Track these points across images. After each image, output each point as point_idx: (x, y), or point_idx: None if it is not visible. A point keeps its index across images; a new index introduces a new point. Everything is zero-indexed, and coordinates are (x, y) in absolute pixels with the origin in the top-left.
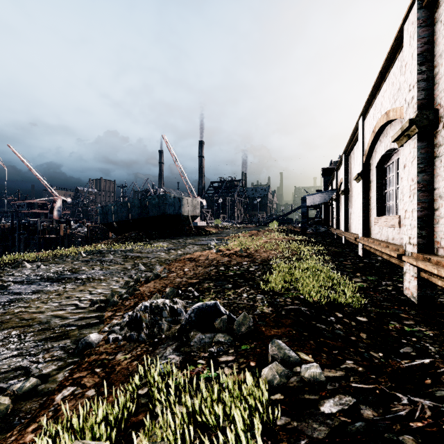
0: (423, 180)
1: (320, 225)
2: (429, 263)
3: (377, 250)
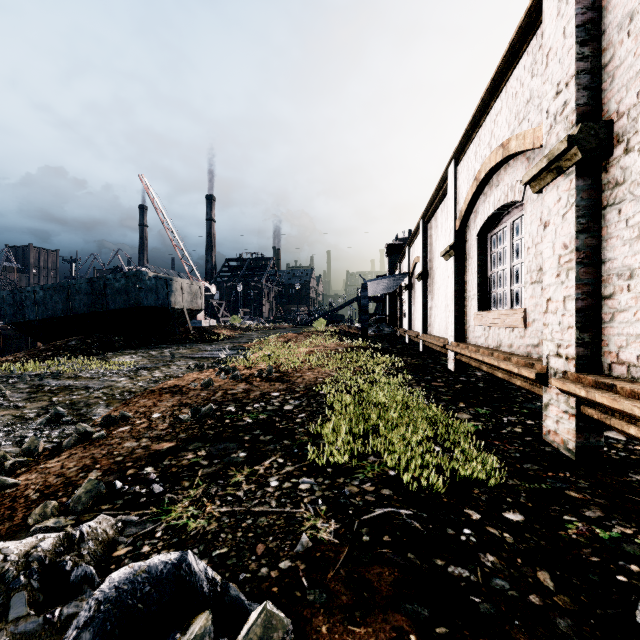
0: (586, 246)
1: (383, 325)
2: (617, 395)
3: (485, 363)
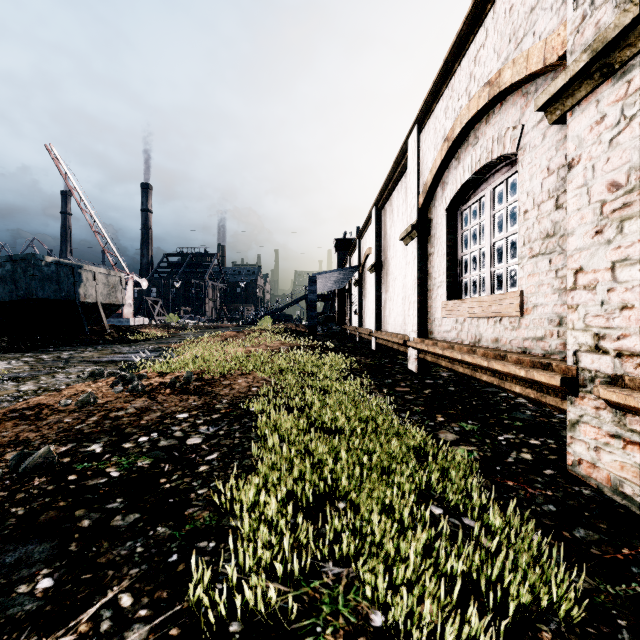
0: None
1: (332, 323)
2: None
3: (464, 363)
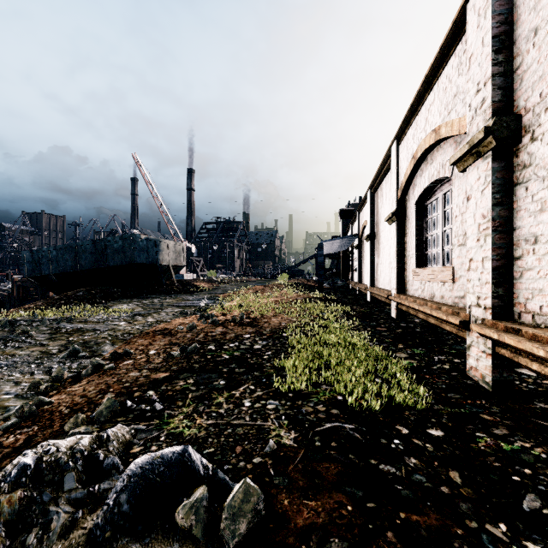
0: (500, 217)
1: (337, 278)
2: (521, 338)
3: (421, 312)
